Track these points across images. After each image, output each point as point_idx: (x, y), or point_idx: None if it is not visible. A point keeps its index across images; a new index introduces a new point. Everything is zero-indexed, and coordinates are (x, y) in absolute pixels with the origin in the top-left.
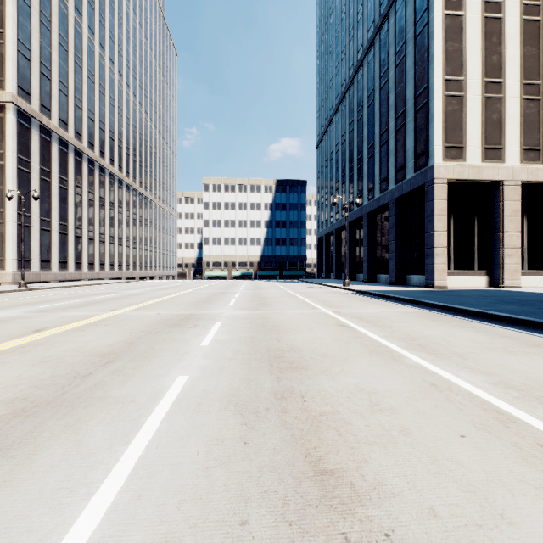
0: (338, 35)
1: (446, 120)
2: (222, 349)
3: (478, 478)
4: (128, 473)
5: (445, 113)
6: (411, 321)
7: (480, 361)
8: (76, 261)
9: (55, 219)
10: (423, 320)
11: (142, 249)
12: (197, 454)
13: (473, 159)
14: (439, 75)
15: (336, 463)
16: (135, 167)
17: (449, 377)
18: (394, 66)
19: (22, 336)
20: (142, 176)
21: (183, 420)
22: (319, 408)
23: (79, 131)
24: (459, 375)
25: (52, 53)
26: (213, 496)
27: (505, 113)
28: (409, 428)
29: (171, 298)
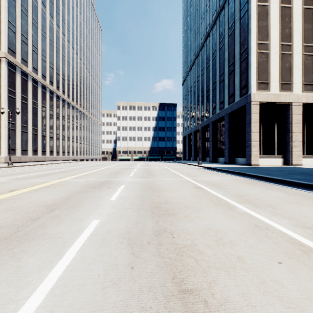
0: (195, 18)
1: (258, 67)
2: (123, 202)
3: (295, 296)
4: (47, 292)
5: (257, 63)
6: (239, 185)
7: (284, 210)
8: (43, 150)
9: (30, 125)
10: (246, 184)
11: (81, 143)
12: (98, 276)
13: (274, 90)
14: (254, 41)
15: (194, 284)
16: (77, 96)
17: (266, 220)
18: (227, 36)
19: (1, 194)
20: (81, 101)
21: (92, 250)
22: (183, 242)
23: (44, 75)
24: (272, 219)
25: (28, 29)
26: (105, 311)
27: (293, 63)
28: (243, 256)
29: (96, 171)
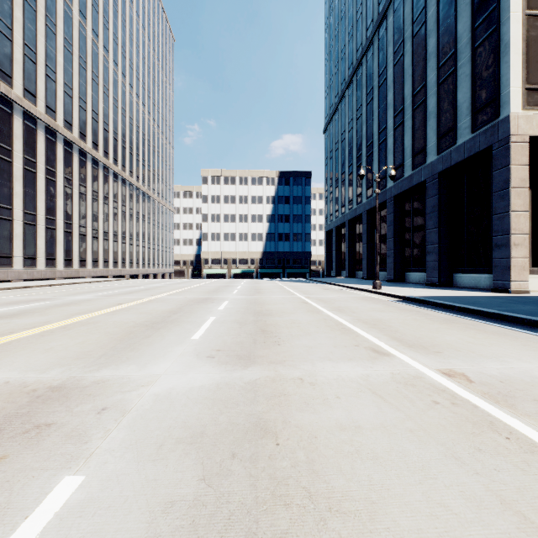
0: None
1: (528, 51)
2: None
3: None
4: None
5: (525, 40)
6: None
7: None
8: (48, 257)
9: (18, 207)
10: None
11: (134, 245)
12: None
13: None
14: None
15: None
16: (124, 154)
17: None
18: None
19: None
20: (134, 165)
21: None
22: None
23: (52, 107)
24: None
25: (13, 10)
26: None
27: None
28: None
29: (111, 312)
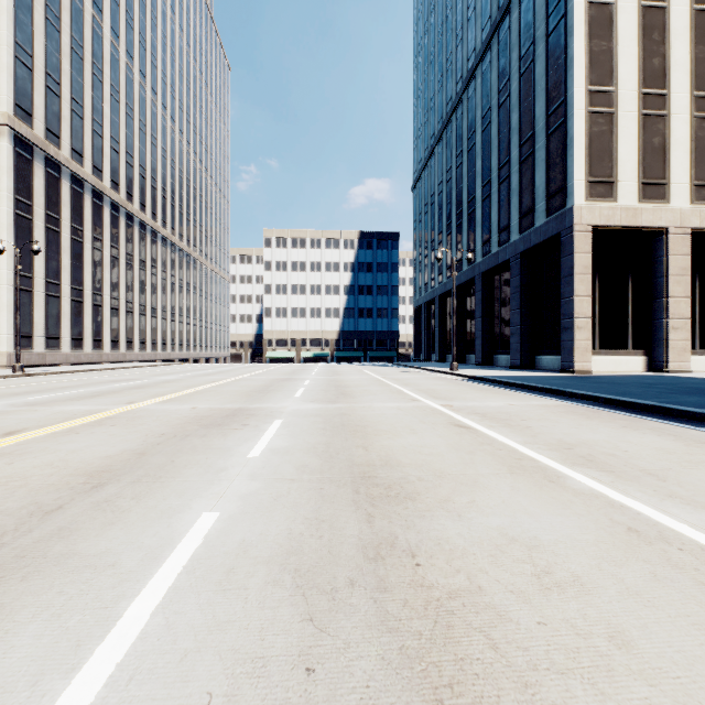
0: (441, 38)
1: (590, 146)
2: (280, 463)
3: None
4: None
5: (588, 136)
6: (558, 420)
7: (689, 484)
8: (95, 338)
9: (66, 282)
10: (574, 417)
11: (184, 323)
12: (207, 703)
13: (627, 199)
14: (581, 85)
15: None
16: (174, 215)
17: (652, 514)
18: (518, 75)
19: None
20: (184, 227)
21: (195, 609)
22: (445, 581)
23: (98, 166)
24: (667, 511)
25: (61, 62)
26: None
27: (670, 136)
28: (624, 629)
29: (217, 386)
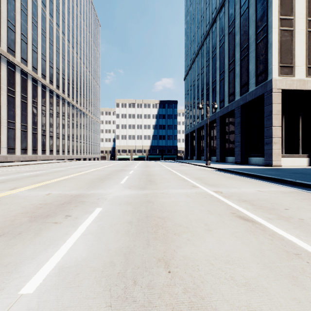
0: (198, 6)
1: (281, 47)
2: None
3: None
4: None
5: (280, 42)
6: None
7: None
8: (33, 149)
9: (18, 121)
10: None
11: (78, 142)
12: None
13: (300, 75)
14: (276, 15)
15: None
16: (73, 91)
17: None
18: (239, 16)
19: None
20: (78, 97)
21: None
22: None
23: (35, 67)
24: None
25: (16, 15)
26: None
27: None
28: None
29: (80, 175)
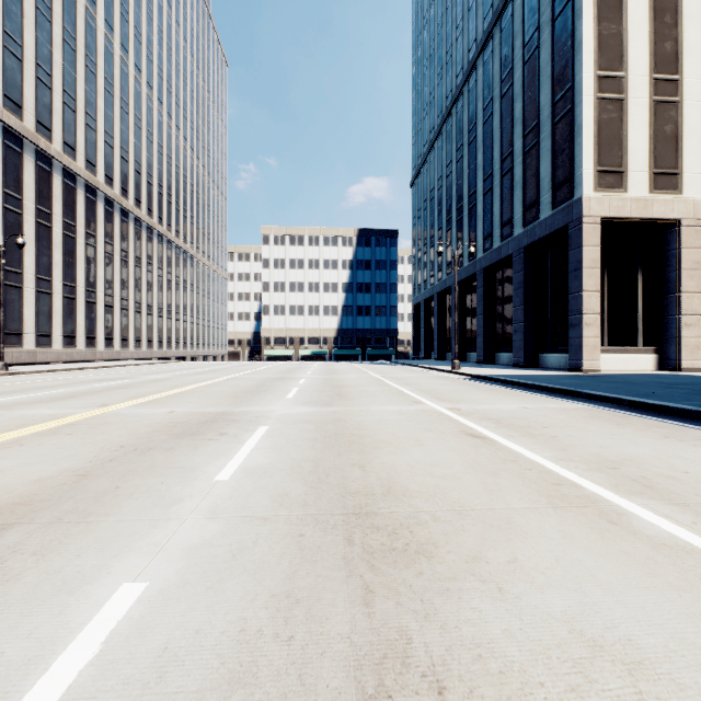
0: (441, 30)
1: (599, 134)
2: (253, 490)
3: None
4: None
5: (597, 123)
6: (585, 427)
7: None
8: (88, 336)
9: (58, 278)
10: (602, 424)
11: (180, 321)
12: None
13: (638, 189)
14: (590, 70)
15: None
16: (170, 211)
17: None
18: (521, 64)
19: None
20: (180, 224)
21: None
22: None
23: (92, 161)
24: None
25: (53, 53)
26: None
27: (682, 123)
28: None
29: (205, 386)
